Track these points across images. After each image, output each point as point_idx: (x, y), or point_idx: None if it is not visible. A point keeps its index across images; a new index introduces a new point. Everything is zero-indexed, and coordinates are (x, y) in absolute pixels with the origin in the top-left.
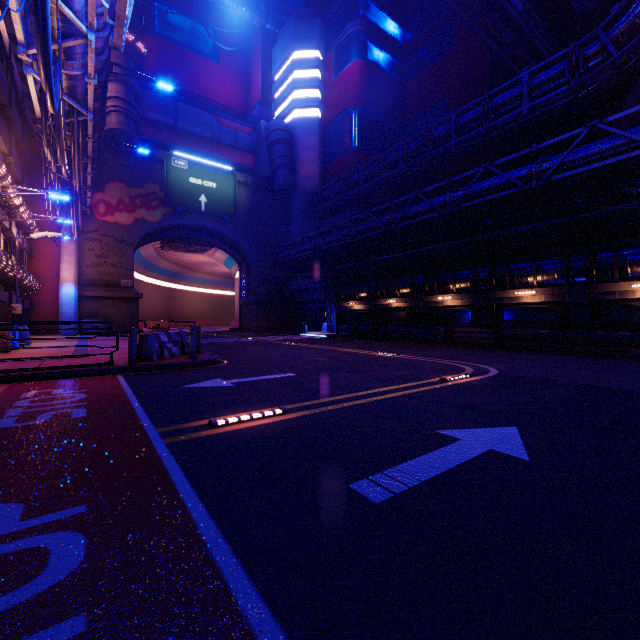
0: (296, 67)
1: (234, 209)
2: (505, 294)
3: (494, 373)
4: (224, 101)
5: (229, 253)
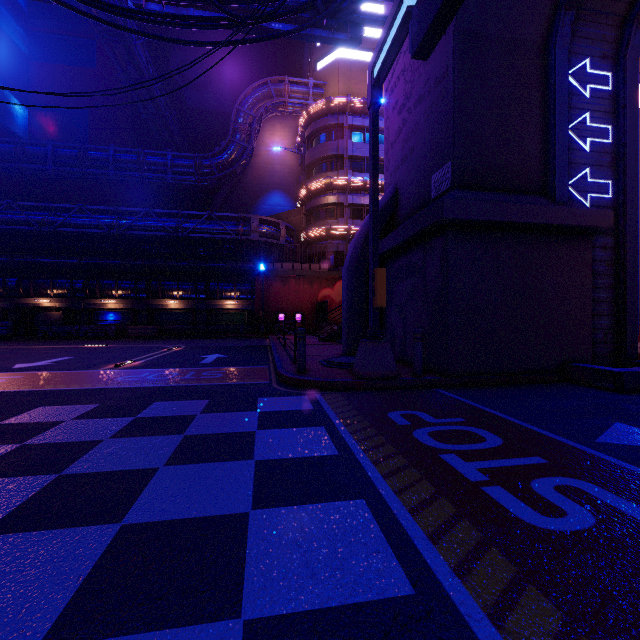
0: None
1: None
2: (159, 302)
3: (185, 346)
4: None
5: None
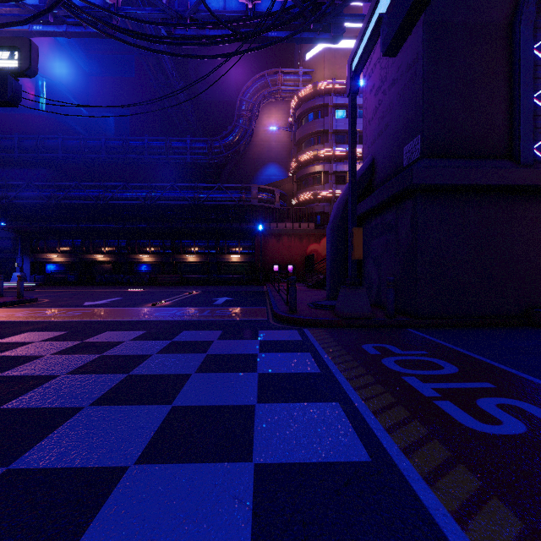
0: None
1: None
2: (181, 256)
3: (200, 291)
4: None
5: None
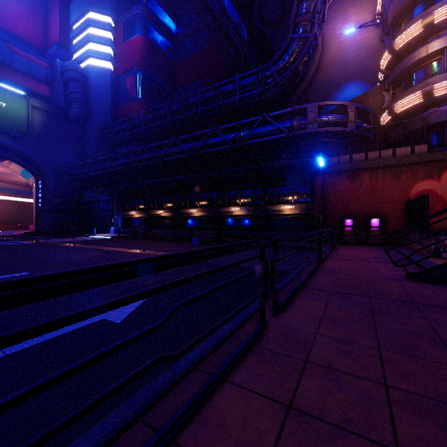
0: (91, 25)
1: (27, 129)
2: (225, 209)
3: None
4: (20, 32)
5: (24, 166)
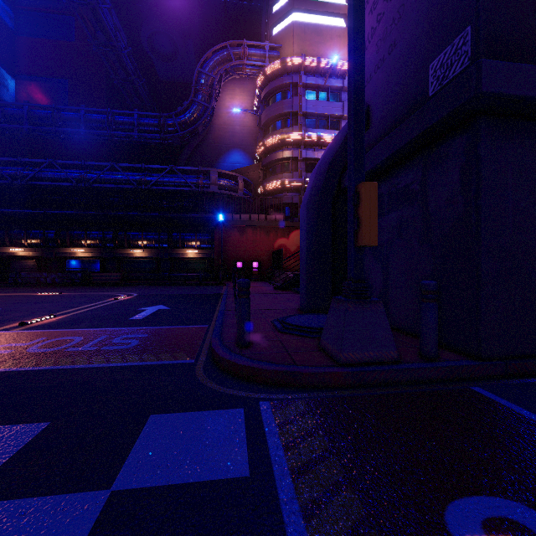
0: None
1: None
2: (125, 251)
3: (136, 295)
4: None
5: None
